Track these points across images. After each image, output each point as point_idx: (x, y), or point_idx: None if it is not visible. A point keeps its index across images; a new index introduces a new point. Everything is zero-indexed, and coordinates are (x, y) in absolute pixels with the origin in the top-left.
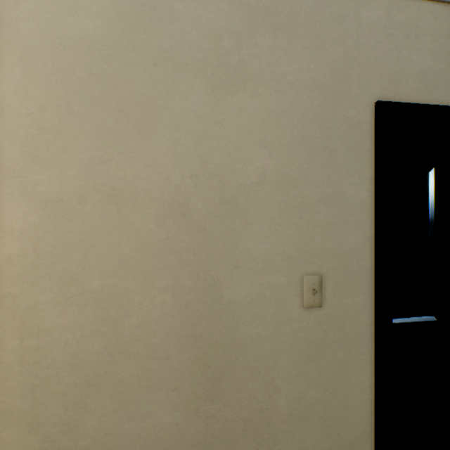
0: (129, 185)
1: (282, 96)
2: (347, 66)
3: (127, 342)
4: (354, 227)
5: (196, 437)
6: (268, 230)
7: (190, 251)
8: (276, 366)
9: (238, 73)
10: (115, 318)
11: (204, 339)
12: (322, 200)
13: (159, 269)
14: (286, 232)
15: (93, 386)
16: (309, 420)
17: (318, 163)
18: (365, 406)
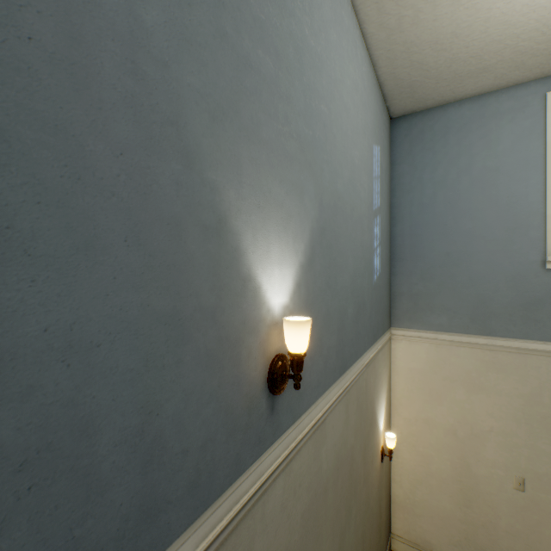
0: (432, 419)
1: (501, 398)
2: (540, 389)
3: (432, 472)
4: (545, 462)
5: (459, 517)
6: (494, 451)
7: (457, 448)
8: (498, 507)
9: (479, 386)
10: (427, 462)
11: (463, 483)
12: (524, 445)
13: (444, 451)
14: (503, 454)
15: (419, 482)
16: (516, 537)
17: (522, 429)
18: None
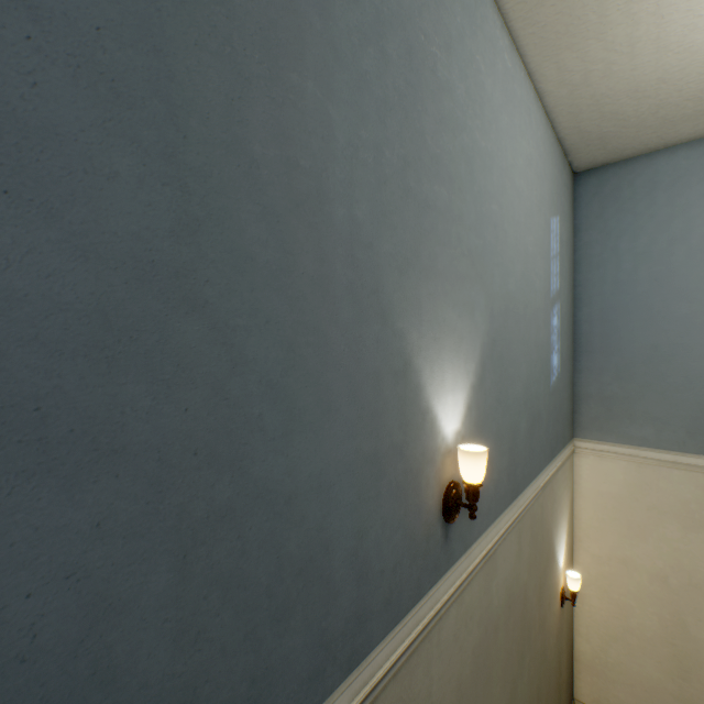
0: (632, 559)
1: None
2: None
3: (631, 627)
4: None
5: (671, 691)
6: None
7: (668, 601)
8: None
9: (700, 521)
10: (625, 614)
11: (677, 646)
12: None
13: (649, 602)
14: None
15: (613, 638)
16: None
17: None
18: None
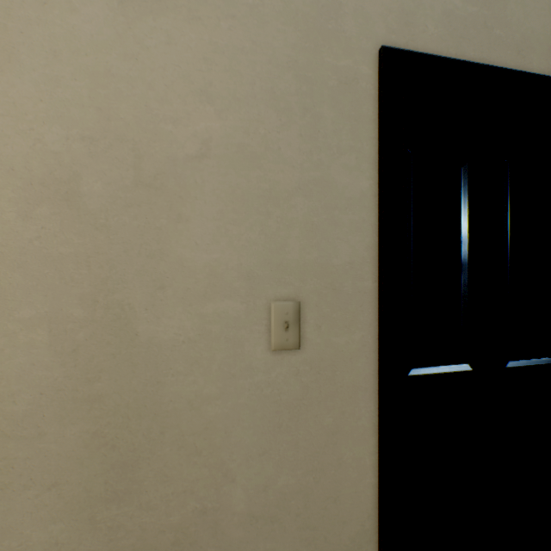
0: None
1: (238, 26)
2: None
3: None
4: (349, 231)
5: None
6: (216, 232)
7: (82, 260)
8: (228, 442)
9: None
10: None
11: (107, 403)
12: (301, 188)
13: (25, 289)
14: (244, 235)
15: None
16: (280, 522)
17: (295, 133)
18: (366, 495)
